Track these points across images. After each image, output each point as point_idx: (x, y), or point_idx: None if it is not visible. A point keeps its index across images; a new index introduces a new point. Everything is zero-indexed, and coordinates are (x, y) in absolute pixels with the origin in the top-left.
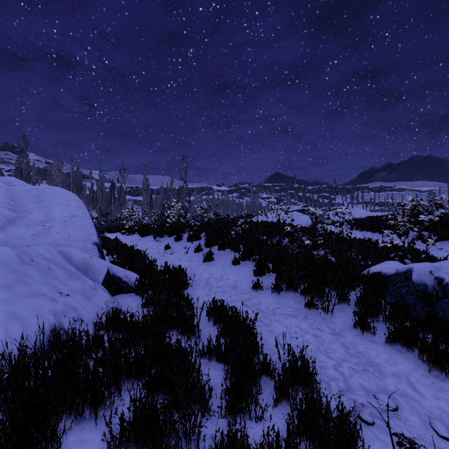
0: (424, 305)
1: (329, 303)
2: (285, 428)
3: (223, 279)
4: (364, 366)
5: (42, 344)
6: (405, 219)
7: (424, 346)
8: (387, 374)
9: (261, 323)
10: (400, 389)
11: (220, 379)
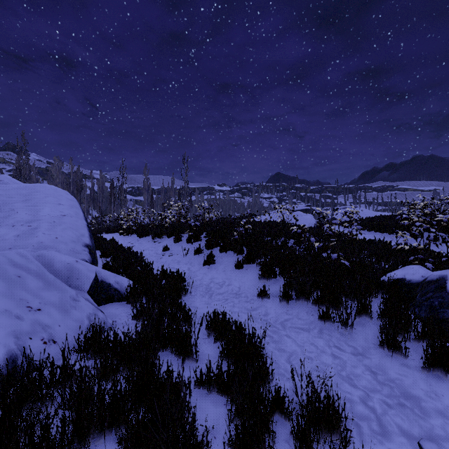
0: None
1: (349, 316)
2: None
3: (225, 285)
4: (399, 399)
5: None
6: (420, 219)
7: None
8: (430, 411)
9: (269, 339)
10: None
11: (222, 420)
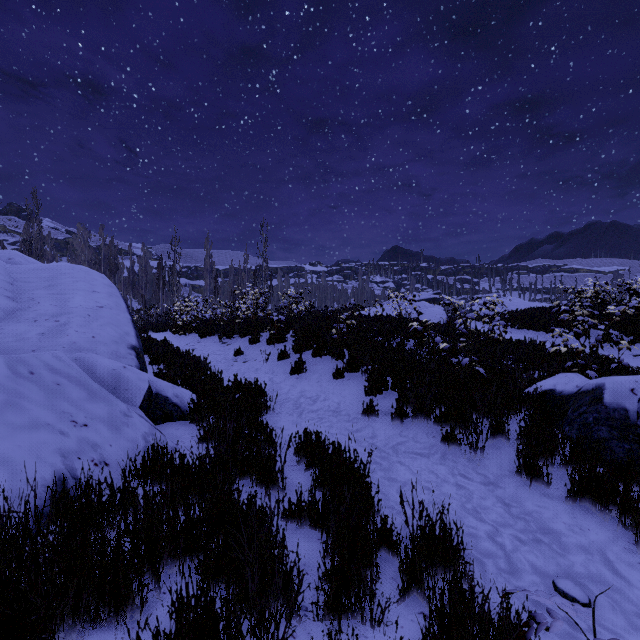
0: (623, 440)
1: (479, 437)
2: (418, 636)
3: (320, 400)
4: (535, 534)
5: (40, 504)
6: (585, 312)
7: (626, 505)
8: (571, 547)
9: (376, 467)
10: (593, 571)
11: (316, 556)
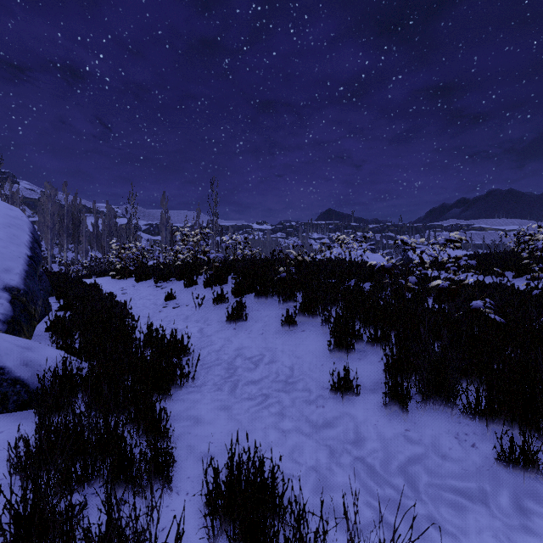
0: None
1: None
2: None
3: (263, 362)
4: None
5: None
6: None
7: None
8: None
9: (386, 539)
10: None
11: None
